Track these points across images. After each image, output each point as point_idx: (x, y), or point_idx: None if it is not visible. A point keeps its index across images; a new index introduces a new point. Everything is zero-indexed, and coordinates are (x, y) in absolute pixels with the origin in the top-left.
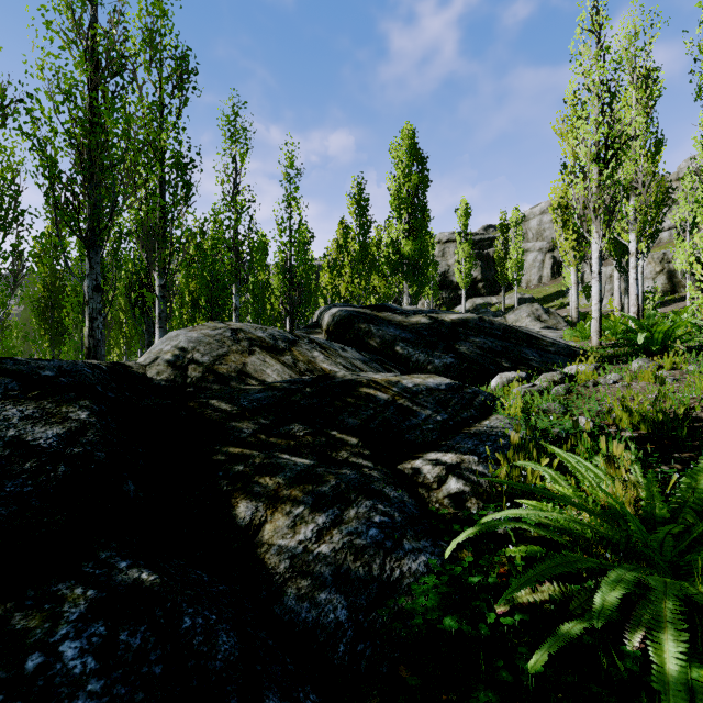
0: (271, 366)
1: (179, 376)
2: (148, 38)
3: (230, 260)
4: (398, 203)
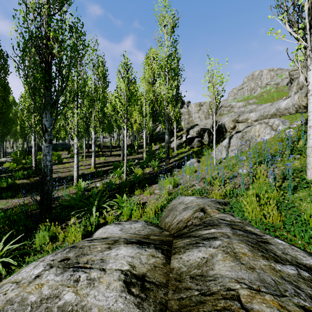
0: None
1: None
2: None
3: None
4: None
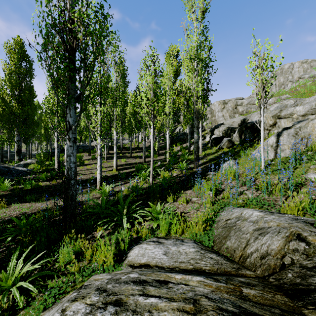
0: None
1: None
2: None
3: None
4: None
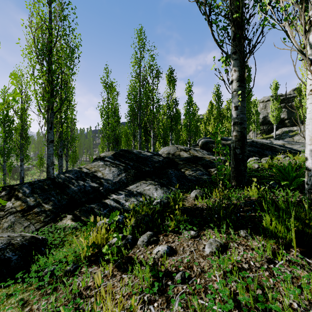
0: (185, 154)
1: (168, 156)
2: (150, 68)
3: (169, 124)
4: None
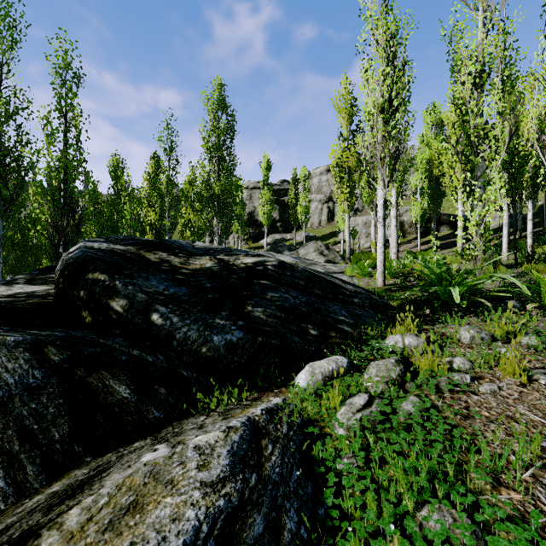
0: None
1: None
2: None
3: None
4: (209, 146)
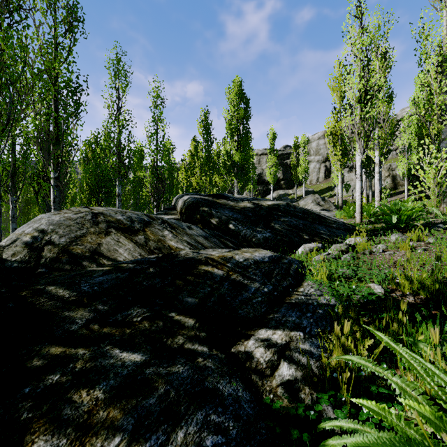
0: (124, 245)
1: (34, 257)
2: None
3: (114, 161)
4: (231, 128)
